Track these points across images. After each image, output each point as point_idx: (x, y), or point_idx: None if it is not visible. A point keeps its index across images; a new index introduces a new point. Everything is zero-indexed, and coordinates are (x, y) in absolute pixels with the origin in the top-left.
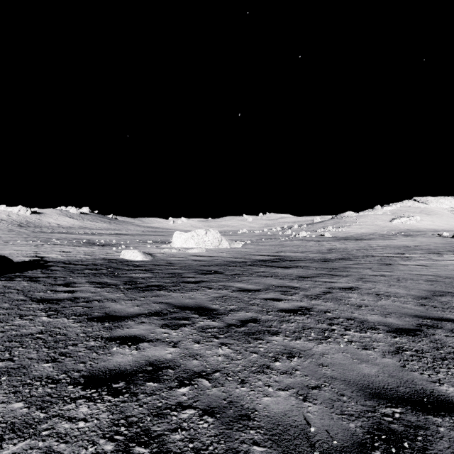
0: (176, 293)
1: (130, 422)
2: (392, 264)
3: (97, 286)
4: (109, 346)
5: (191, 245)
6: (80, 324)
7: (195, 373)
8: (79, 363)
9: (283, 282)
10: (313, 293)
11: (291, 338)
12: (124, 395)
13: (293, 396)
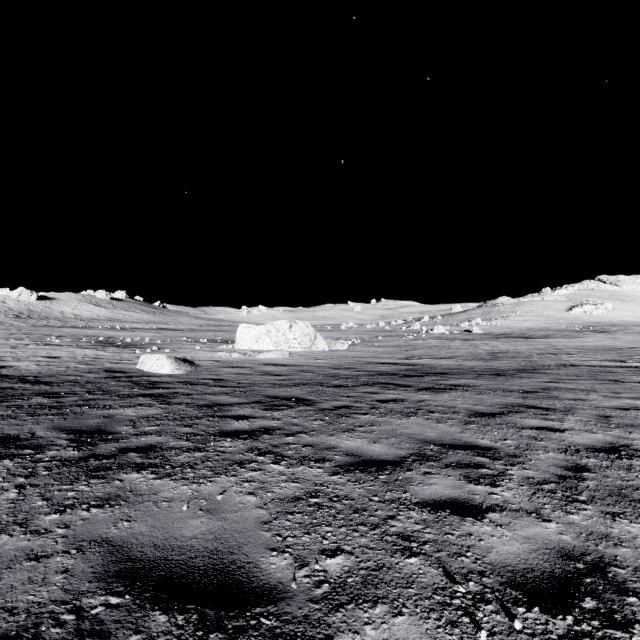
0: (178, 482)
1: None
2: (625, 382)
3: None
4: None
5: (267, 346)
6: None
7: None
8: None
9: (449, 432)
10: (544, 472)
11: None
12: None
13: None
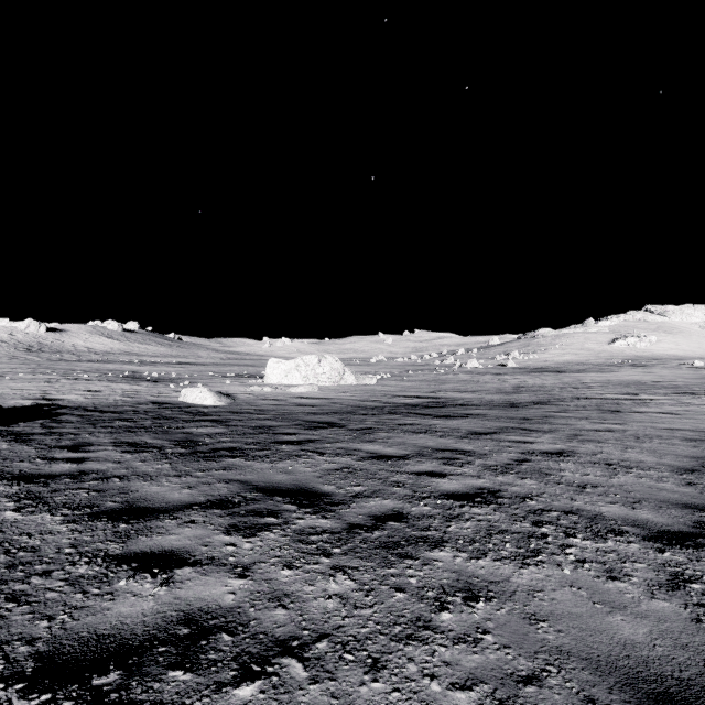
0: (261, 462)
1: None
2: (621, 412)
3: (127, 451)
4: (114, 576)
5: (296, 381)
6: (72, 526)
7: (276, 643)
8: (40, 620)
9: (445, 443)
10: (498, 462)
11: (469, 555)
12: None
13: None
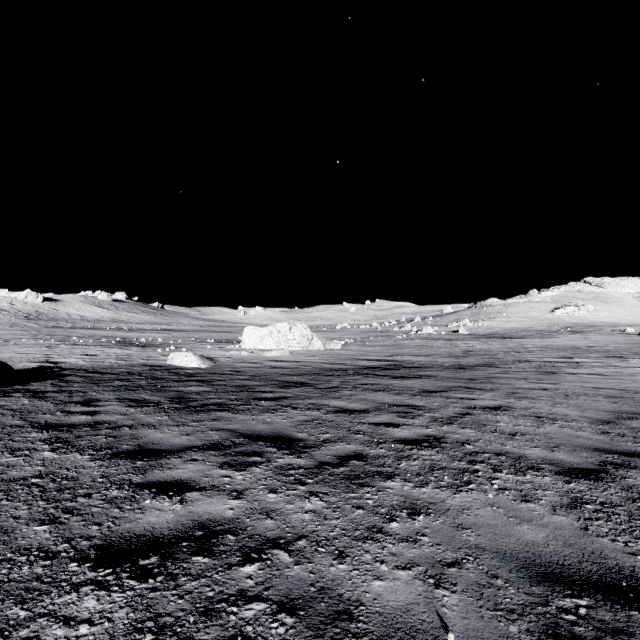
0: (245, 415)
1: (161, 625)
2: (556, 373)
3: (130, 405)
4: (140, 497)
5: (269, 346)
6: (99, 463)
7: (268, 541)
8: (92, 525)
9: (400, 399)
10: (444, 415)
11: (415, 484)
12: (156, 578)
13: (419, 579)
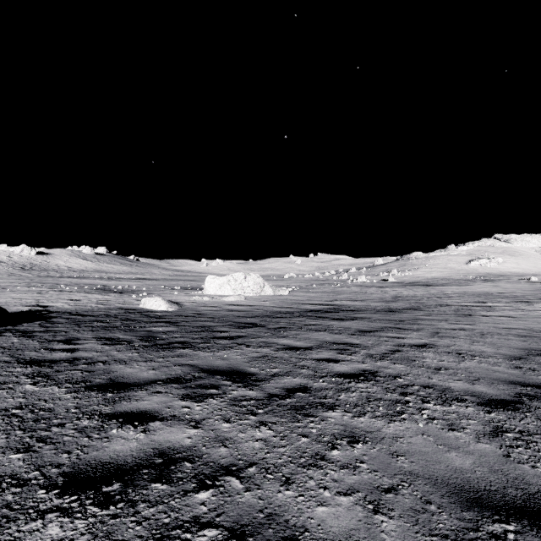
0: (204, 352)
1: None
2: (472, 316)
3: (105, 343)
4: (108, 427)
5: (228, 292)
6: (74, 395)
7: (221, 468)
8: (62, 453)
9: (339, 338)
10: (377, 352)
11: (353, 414)
12: (117, 505)
13: (359, 505)
